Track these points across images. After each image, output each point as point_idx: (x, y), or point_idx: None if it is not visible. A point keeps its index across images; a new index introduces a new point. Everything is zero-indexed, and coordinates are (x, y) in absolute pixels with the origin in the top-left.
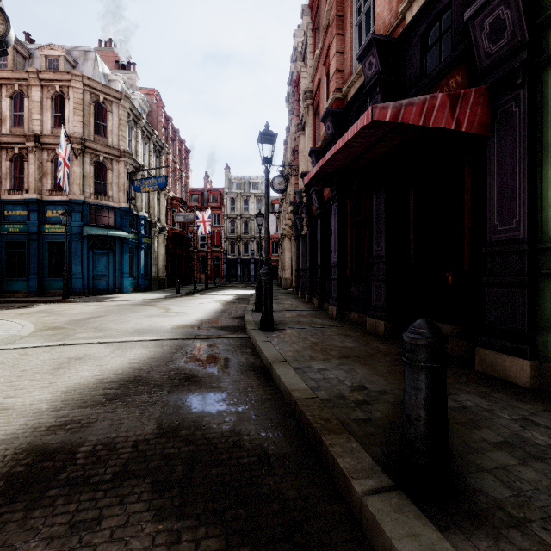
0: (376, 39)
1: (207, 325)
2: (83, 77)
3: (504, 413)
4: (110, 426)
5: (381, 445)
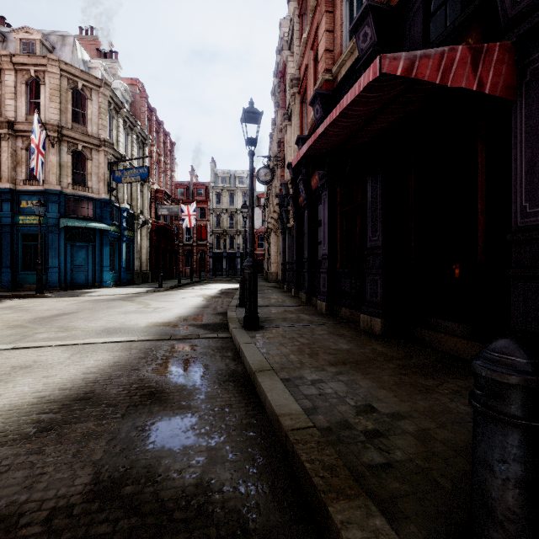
0: (372, 6)
1: (187, 322)
2: (60, 61)
3: None
4: (24, 480)
5: (418, 519)
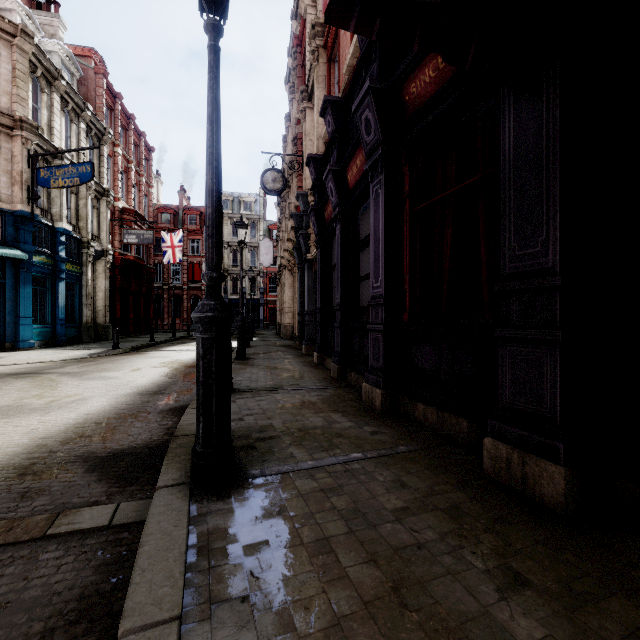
0: None
1: (79, 446)
2: None
3: None
4: None
5: None
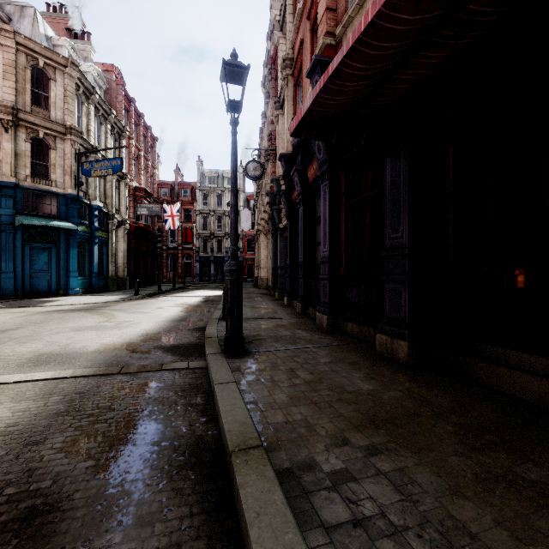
0: None
1: (152, 343)
2: (16, 33)
3: None
4: None
5: None
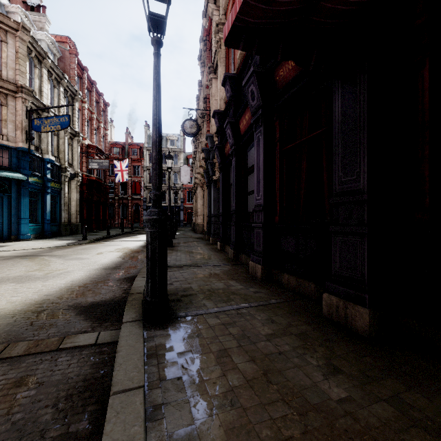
0: None
1: (70, 300)
2: None
3: None
4: None
5: None
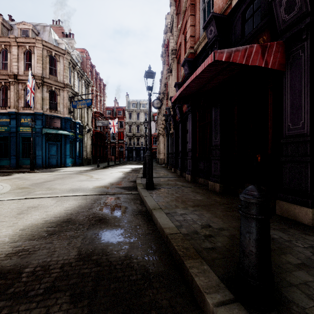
0: (214, 15)
1: (114, 186)
2: (43, 40)
3: (298, 243)
4: (47, 253)
5: (223, 267)
